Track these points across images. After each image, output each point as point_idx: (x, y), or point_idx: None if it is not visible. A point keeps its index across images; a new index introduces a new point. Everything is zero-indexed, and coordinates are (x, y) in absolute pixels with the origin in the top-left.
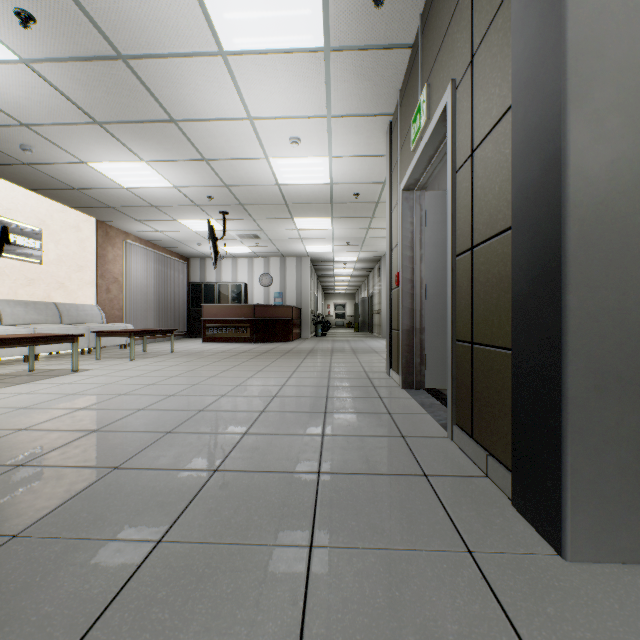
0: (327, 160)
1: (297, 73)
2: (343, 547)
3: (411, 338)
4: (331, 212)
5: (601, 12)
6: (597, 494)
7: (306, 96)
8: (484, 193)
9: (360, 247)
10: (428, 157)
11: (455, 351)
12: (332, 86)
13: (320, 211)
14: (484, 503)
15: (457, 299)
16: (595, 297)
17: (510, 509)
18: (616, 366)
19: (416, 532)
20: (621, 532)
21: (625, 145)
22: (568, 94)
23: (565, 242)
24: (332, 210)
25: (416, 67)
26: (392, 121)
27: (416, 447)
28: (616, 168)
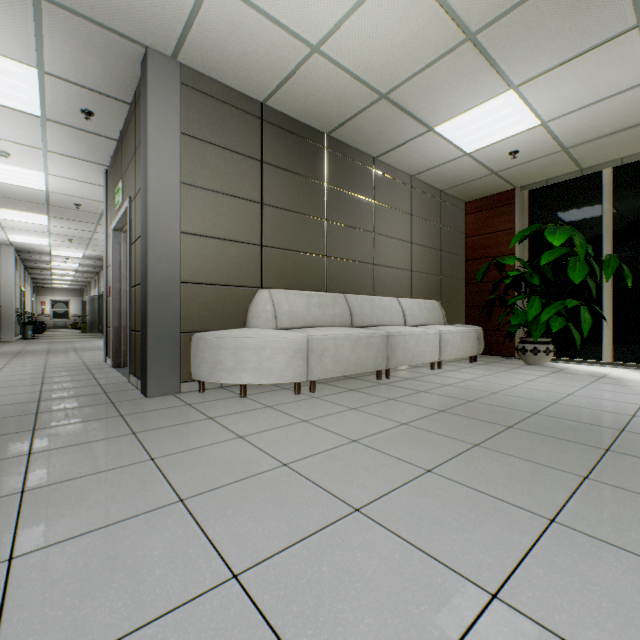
0: (43, 175)
1: (12, 119)
2: (55, 410)
3: (120, 333)
4: (48, 211)
5: (160, 223)
6: (159, 375)
7: (21, 133)
8: (138, 263)
9: (87, 246)
10: (126, 220)
11: (132, 336)
12: (49, 136)
13: (33, 208)
14: (129, 394)
15: (132, 310)
16: (158, 313)
17: (139, 393)
18: (165, 335)
19: (92, 403)
20: (166, 386)
21: (168, 266)
22: (149, 247)
23: (148, 295)
24: (49, 210)
25: (119, 158)
26: (108, 170)
27: (107, 387)
28: (165, 273)
